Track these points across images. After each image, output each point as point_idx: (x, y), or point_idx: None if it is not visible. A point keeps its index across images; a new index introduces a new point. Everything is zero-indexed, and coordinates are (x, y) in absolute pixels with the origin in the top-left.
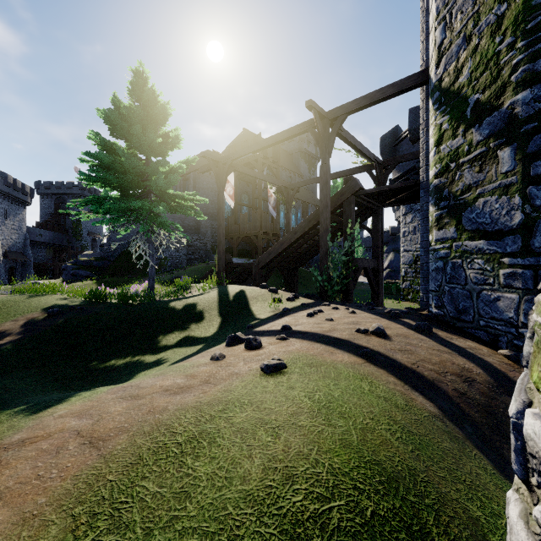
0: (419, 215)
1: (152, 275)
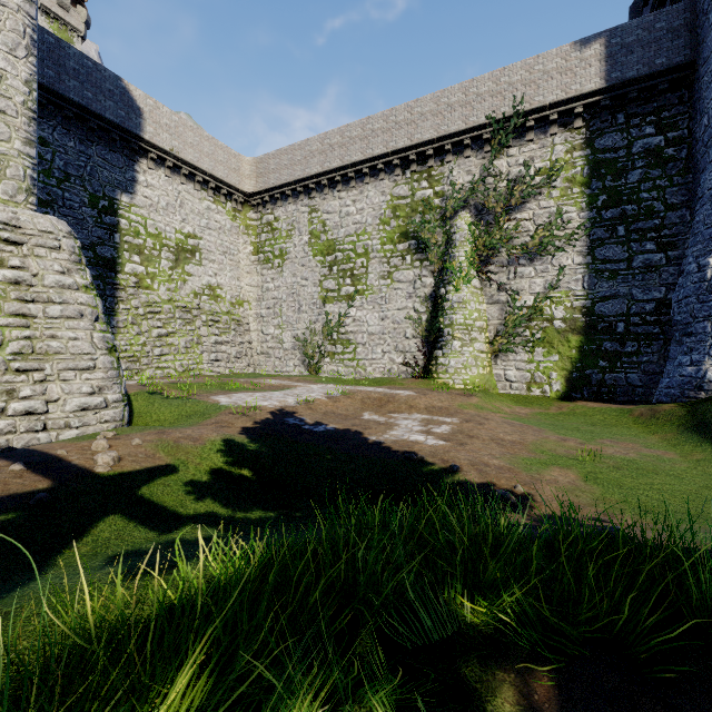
0: None
1: None
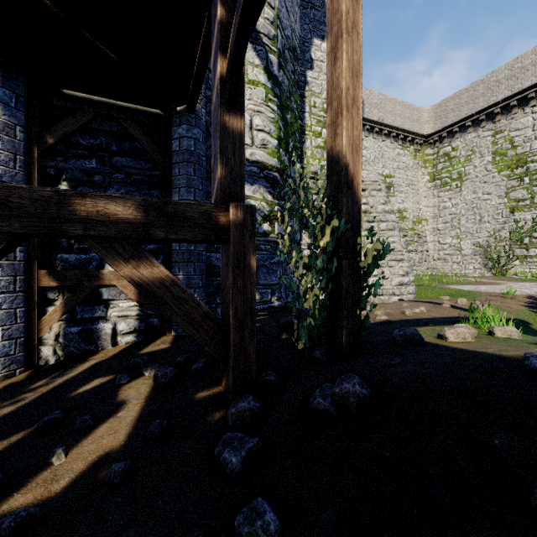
0: None
1: None
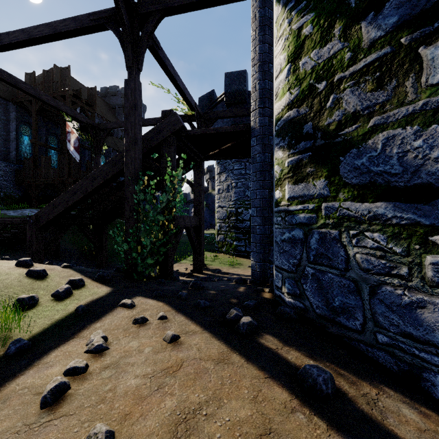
0: (232, 174)
1: None
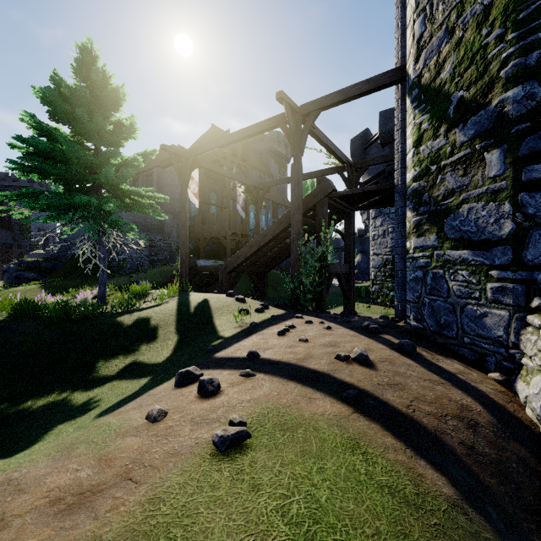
0: (389, 218)
1: (103, 282)
